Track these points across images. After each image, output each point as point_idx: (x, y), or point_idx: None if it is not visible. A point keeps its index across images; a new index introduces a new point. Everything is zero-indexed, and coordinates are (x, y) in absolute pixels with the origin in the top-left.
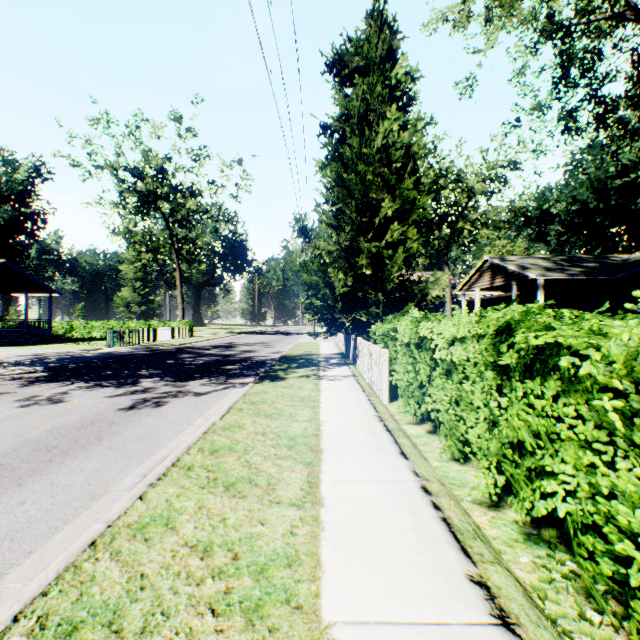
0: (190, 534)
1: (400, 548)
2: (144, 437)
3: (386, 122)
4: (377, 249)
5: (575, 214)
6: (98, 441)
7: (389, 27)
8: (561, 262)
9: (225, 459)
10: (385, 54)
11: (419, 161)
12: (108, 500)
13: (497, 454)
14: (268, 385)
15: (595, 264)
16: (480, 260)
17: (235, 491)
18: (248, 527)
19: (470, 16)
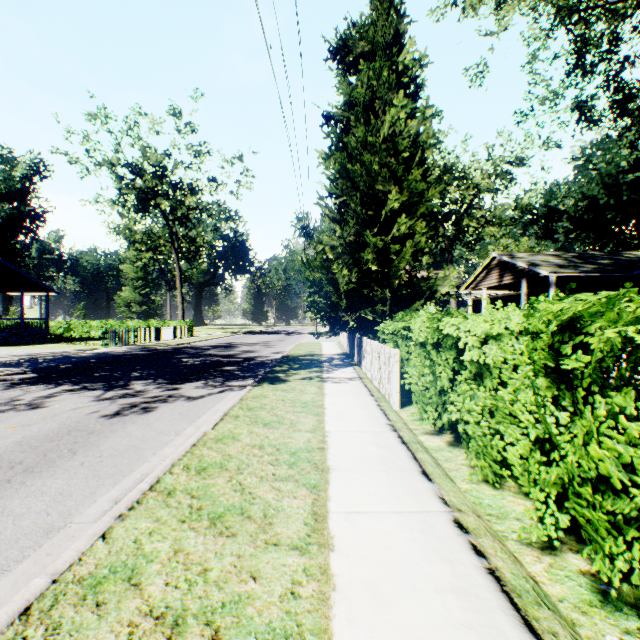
0: (158, 595)
1: (440, 621)
2: (124, 450)
3: (393, 109)
4: (383, 244)
5: (584, 211)
6: (71, 455)
7: (396, 9)
8: (573, 259)
9: (214, 480)
10: (391, 39)
11: (428, 151)
12: (65, 537)
13: (555, 484)
14: (268, 388)
15: (609, 261)
16: (488, 257)
17: (222, 527)
18: (235, 584)
19: (480, 0)
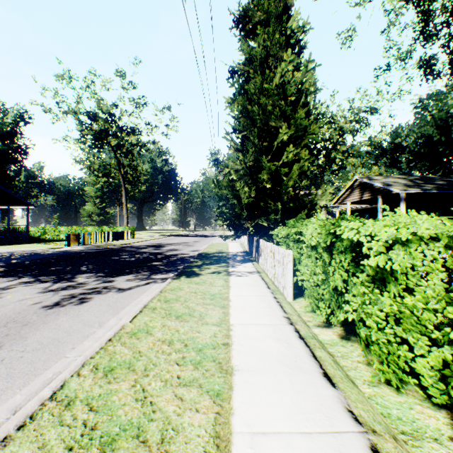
0: None
1: None
2: (47, 344)
3: (283, 63)
4: (275, 167)
5: (421, 146)
6: None
7: None
8: (416, 180)
9: (118, 385)
10: (281, 11)
11: (309, 96)
12: None
13: None
14: (184, 281)
15: (443, 182)
16: (351, 180)
17: None
18: None
19: None
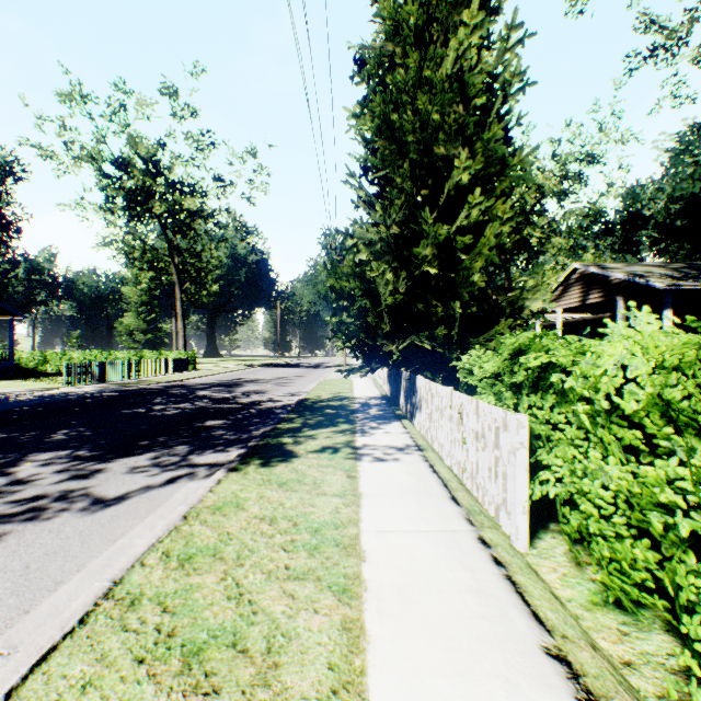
0: None
1: None
2: None
3: (461, 31)
4: (446, 235)
5: (677, 215)
6: None
7: None
8: (685, 270)
9: None
10: None
11: (511, 97)
12: None
13: None
14: (253, 477)
15: None
16: (567, 269)
17: None
18: None
19: None
